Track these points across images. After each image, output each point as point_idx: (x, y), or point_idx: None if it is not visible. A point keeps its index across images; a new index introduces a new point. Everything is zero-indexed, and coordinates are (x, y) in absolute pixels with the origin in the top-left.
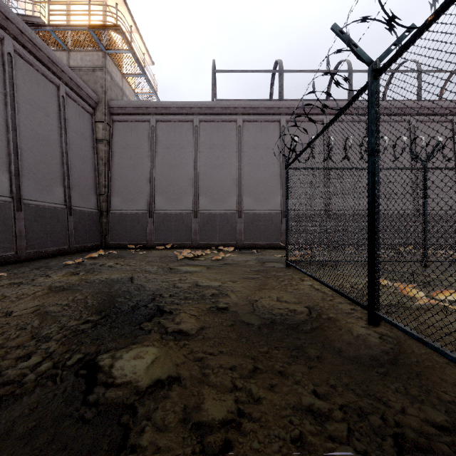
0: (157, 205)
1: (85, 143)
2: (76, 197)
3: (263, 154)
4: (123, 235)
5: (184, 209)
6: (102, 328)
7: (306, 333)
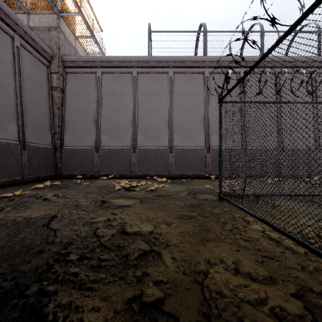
0: (102, 142)
1: (40, 89)
2: (31, 134)
3: (190, 100)
4: (74, 167)
5: (124, 145)
6: None
7: None
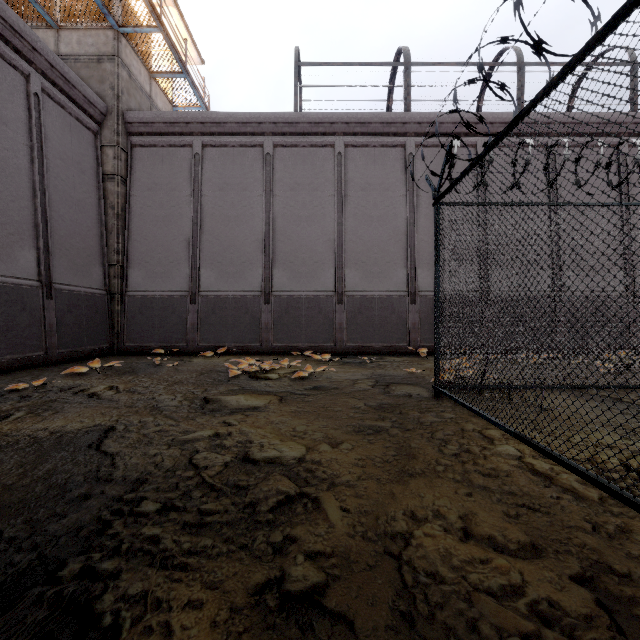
0: (204, 283)
1: (81, 179)
2: (63, 267)
3: (379, 199)
4: (148, 332)
5: (248, 289)
6: None
7: None
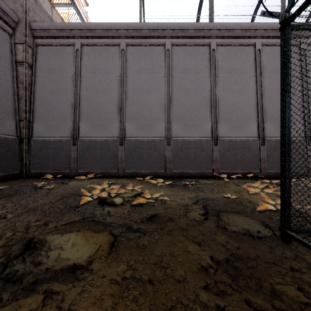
0: (82, 132)
1: None
2: None
3: (193, 78)
4: (45, 163)
5: (109, 135)
6: None
7: None
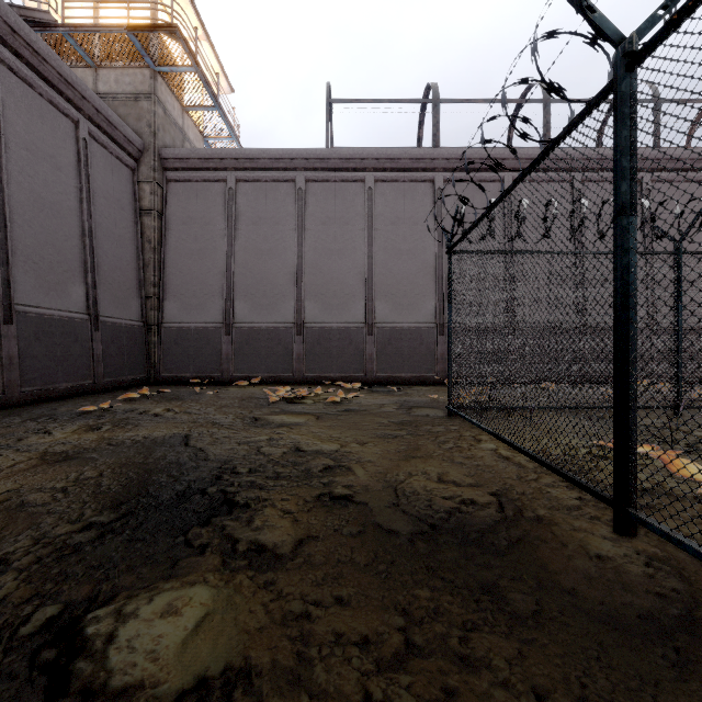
0: (238, 315)
1: (121, 215)
2: (107, 301)
3: (408, 233)
4: (184, 363)
5: (280, 320)
6: (113, 542)
7: (501, 553)
